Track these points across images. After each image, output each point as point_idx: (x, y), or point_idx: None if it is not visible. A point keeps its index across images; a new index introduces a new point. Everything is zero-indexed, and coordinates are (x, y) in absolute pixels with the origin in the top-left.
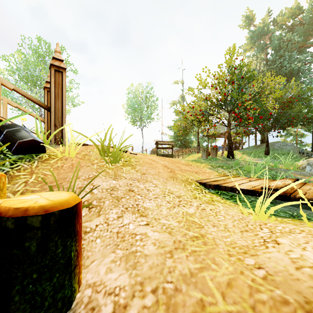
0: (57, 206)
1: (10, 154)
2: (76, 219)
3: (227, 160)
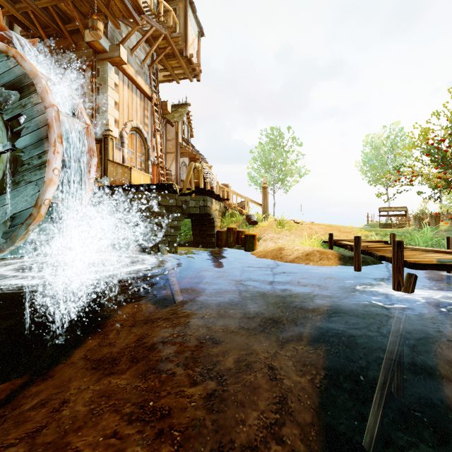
0: (251, 234)
1: (248, 225)
2: (255, 237)
3: (449, 230)
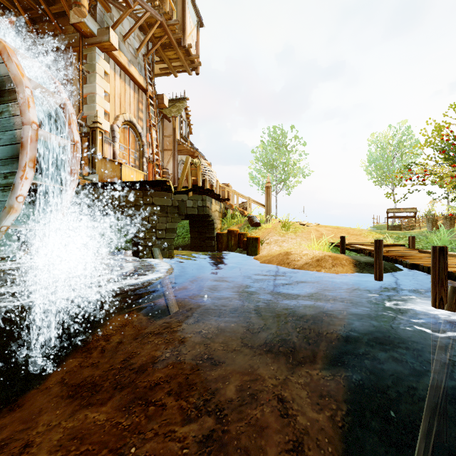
0: (254, 236)
1: (250, 227)
2: (258, 240)
3: None
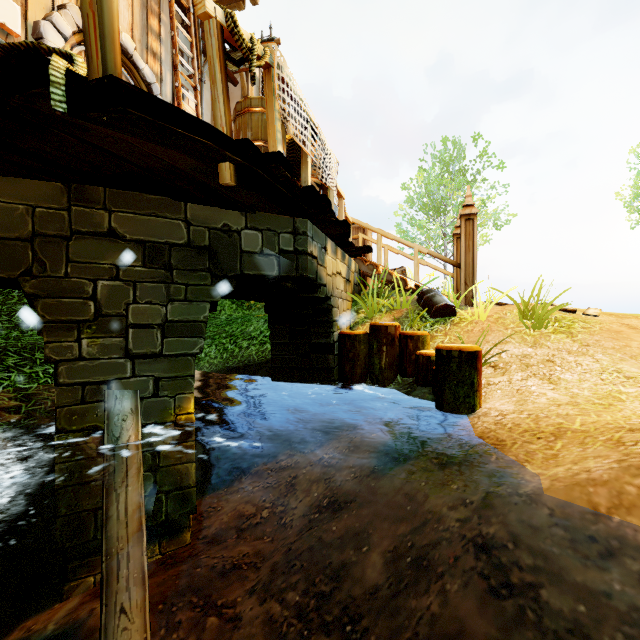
0: (466, 349)
1: (429, 318)
2: (477, 361)
3: None
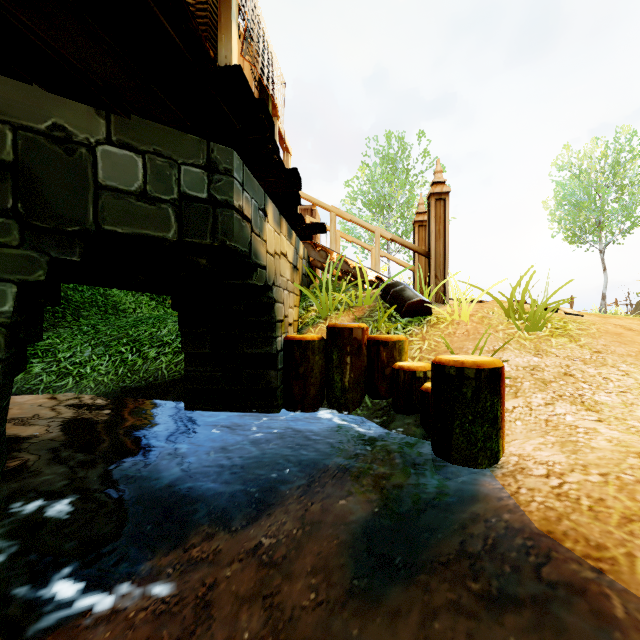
0: (486, 364)
1: (399, 317)
2: (500, 382)
3: None
